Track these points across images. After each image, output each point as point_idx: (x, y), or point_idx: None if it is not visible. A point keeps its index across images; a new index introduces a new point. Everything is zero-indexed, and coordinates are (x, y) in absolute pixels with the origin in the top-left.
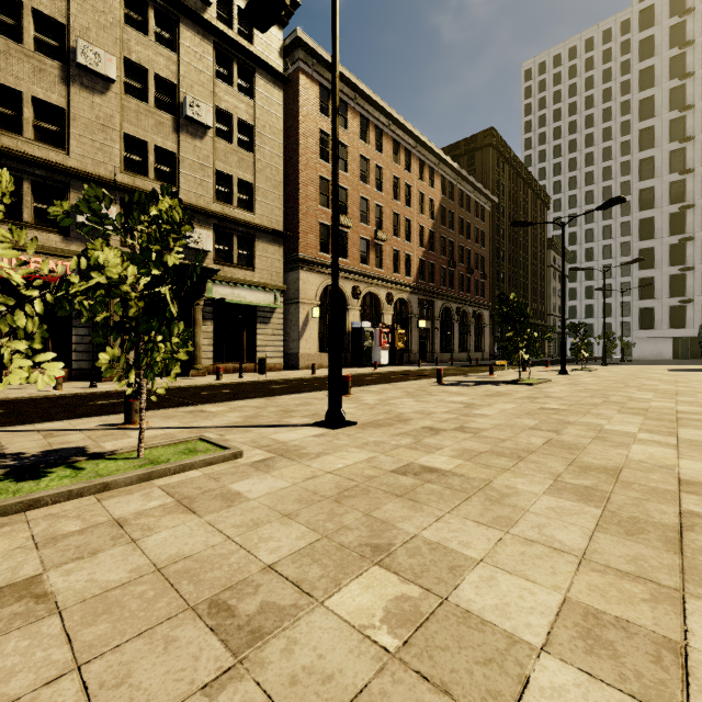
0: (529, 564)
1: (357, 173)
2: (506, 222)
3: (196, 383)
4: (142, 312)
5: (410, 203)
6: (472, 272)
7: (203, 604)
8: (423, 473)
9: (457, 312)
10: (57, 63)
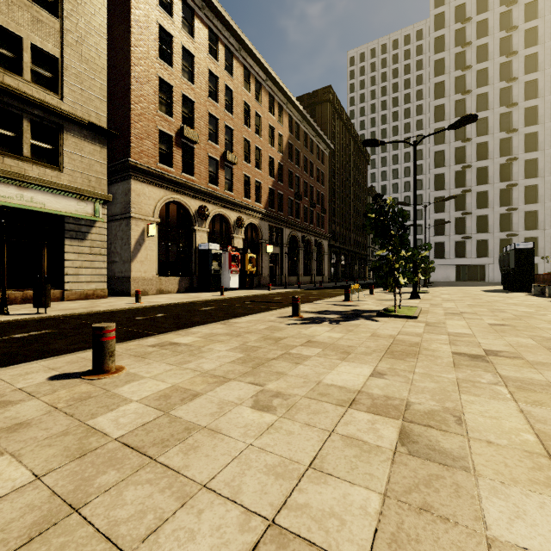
0: None
1: (204, 88)
2: (340, 168)
3: None
4: None
5: (261, 133)
6: (314, 206)
7: None
8: None
9: (303, 240)
10: None
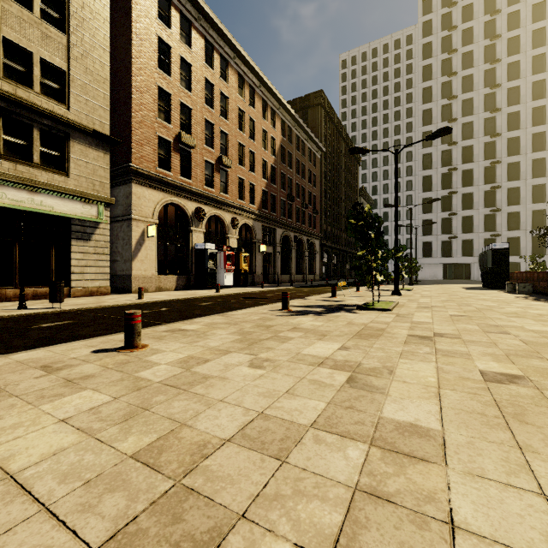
0: None
1: (201, 95)
2: (331, 170)
3: None
4: None
5: (254, 137)
6: (306, 207)
7: None
8: None
9: (295, 239)
10: None
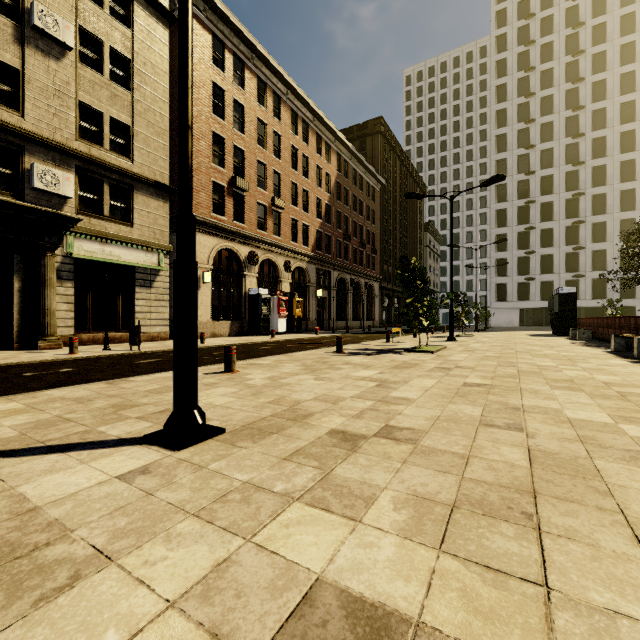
0: None
1: (254, 136)
2: (392, 204)
3: (34, 358)
4: None
5: (308, 175)
6: (364, 246)
7: None
8: None
9: (352, 282)
10: None
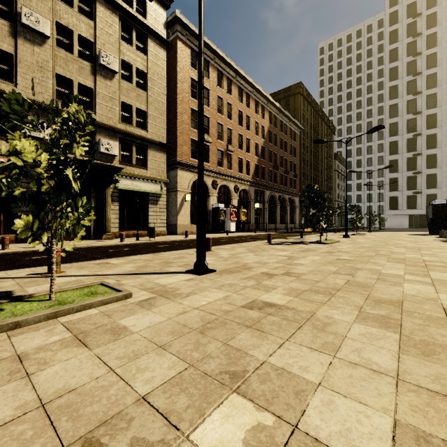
0: (358, 386)
1: (215, 107)
2: (309, 142)
3: (106, 244)
4: (52, 188)
5: (249, 128)
6: (288, 173)
7: (76, 444)
8: (265, 307)
9: (279, 198)
10: (7, 22)
